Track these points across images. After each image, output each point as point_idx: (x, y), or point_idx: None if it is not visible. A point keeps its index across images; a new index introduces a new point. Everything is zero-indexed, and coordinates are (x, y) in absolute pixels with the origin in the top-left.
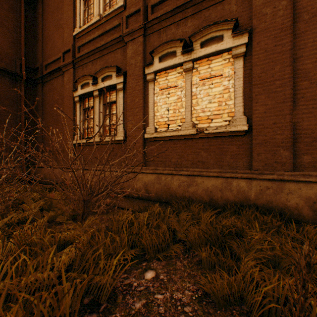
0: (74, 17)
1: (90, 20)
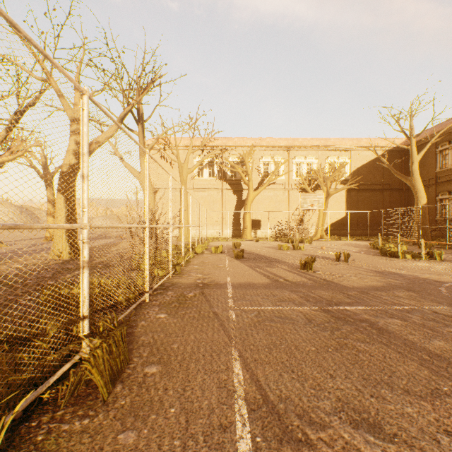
0: (435, 163)
1: (445, 165)
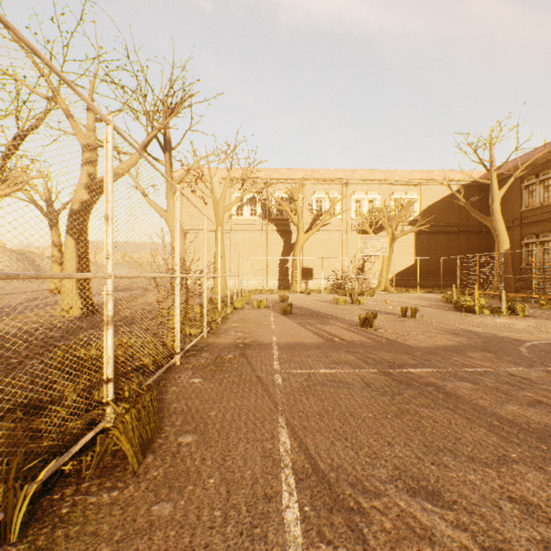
0: (520, 200)
1: (532, 202)
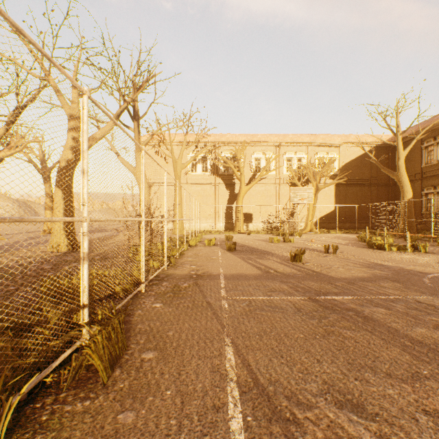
0: (420, 159)
1: (430, 160)
